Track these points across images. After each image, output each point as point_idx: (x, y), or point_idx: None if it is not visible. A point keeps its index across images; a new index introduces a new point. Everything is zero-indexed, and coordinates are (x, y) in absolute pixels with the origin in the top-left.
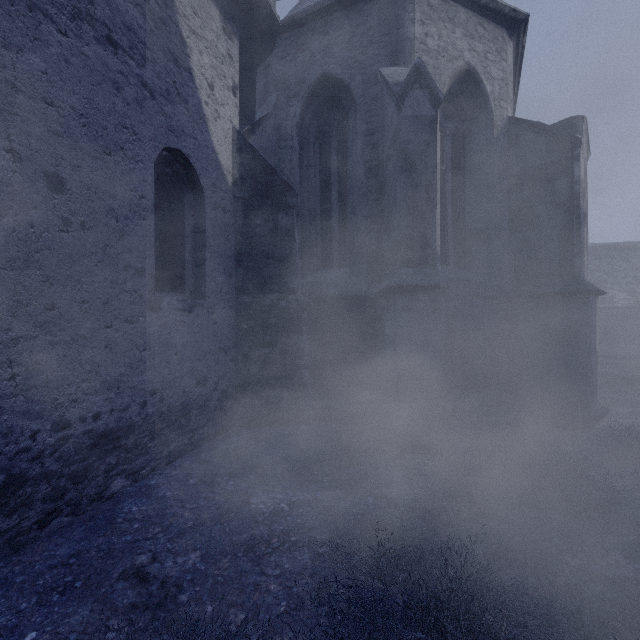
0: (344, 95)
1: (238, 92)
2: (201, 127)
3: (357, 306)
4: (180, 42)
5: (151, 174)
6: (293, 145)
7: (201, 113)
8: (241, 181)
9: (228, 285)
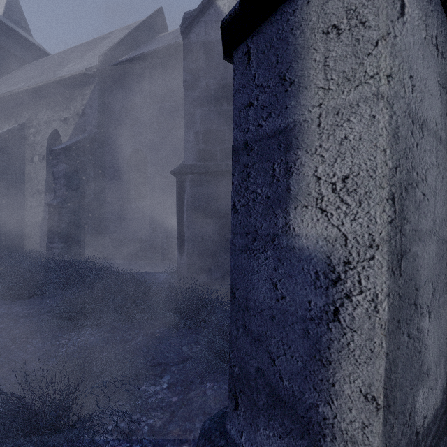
0: None
1: None
2: None
3: None
4: None
5: None
6: None
7: None
8: None
9: None
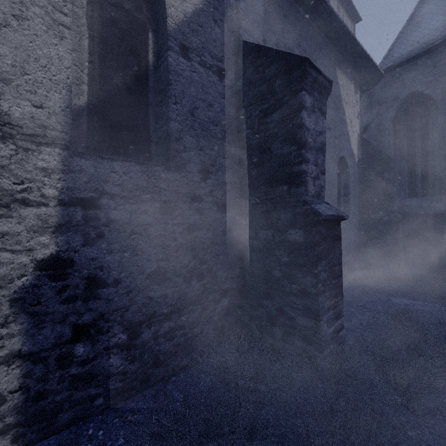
0: (426, 100)
1: (359, 116)
2: (348, 142)
3: (438, 219)
4: (343, 111)
5: (336, 170)
6: (389, 133)
7: (348, 136)
8: (362, 159)
9: (356, 210)
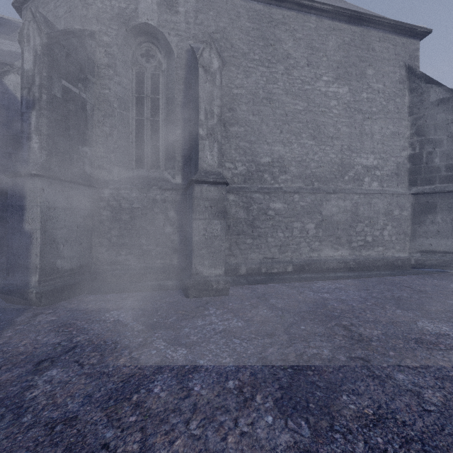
0: None
1: None
2: None
3: None
4: None
5: None
6: None
7: None
8: None
9: None
